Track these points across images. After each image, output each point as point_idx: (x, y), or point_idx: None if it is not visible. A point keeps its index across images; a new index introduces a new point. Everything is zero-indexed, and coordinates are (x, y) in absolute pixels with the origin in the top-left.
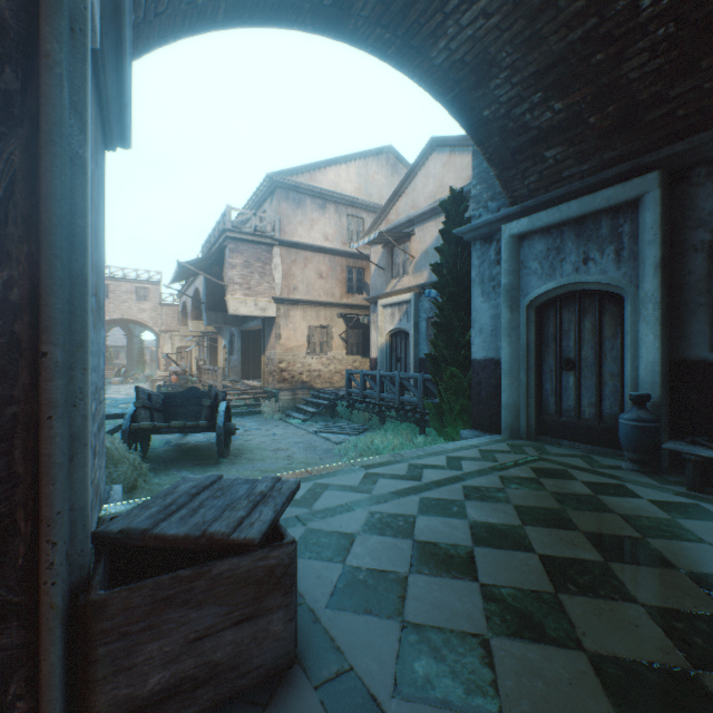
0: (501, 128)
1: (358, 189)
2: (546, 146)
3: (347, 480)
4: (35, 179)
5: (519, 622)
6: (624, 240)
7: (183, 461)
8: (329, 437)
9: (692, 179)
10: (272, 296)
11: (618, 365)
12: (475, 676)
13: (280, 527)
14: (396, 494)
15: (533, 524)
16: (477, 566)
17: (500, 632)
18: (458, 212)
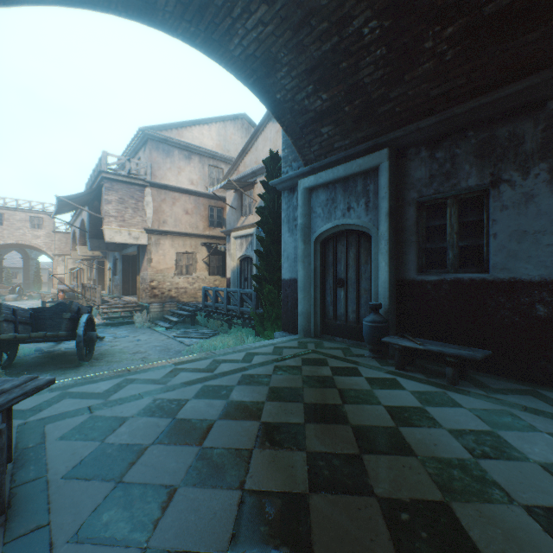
0: (291, 109)
1: (218, 146)
2: (321, 124)
3: (153, 375)
4: None
5: (210, 473)
6: (370, 195)
7: (47, 366)
8: (184, 341)
9: (408, 156)
10: (144, 228)
11: (369, 283)
12: (146, 518)
13: None
14: (186, 383)
15: (273, 400)
16: (209, 434)
17: (191, 482)
18: (275, 168)
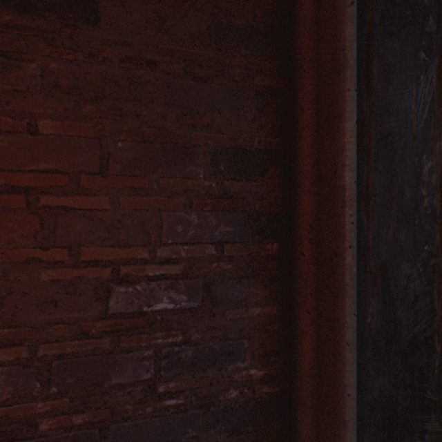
0: None
1: None
2: None
3: None
4: (440, 94)
5: None
6: None
7: None
8: None
9: None
10: None
11: None
12: None
13: None
14: None
15: None
16: None
17: None
18: None
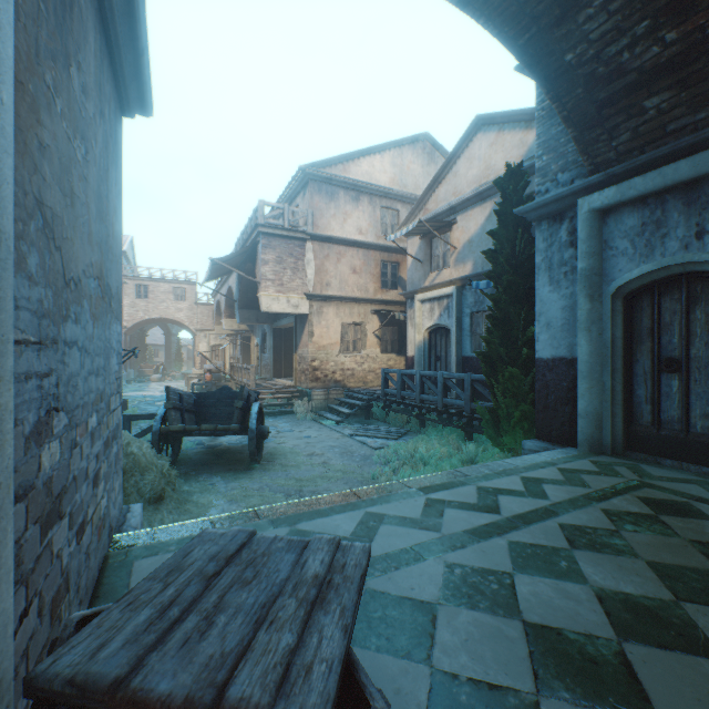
0: (587, 75)
1: (392, 180)
2: (647, 93)
3: (405, 509)
4: None
5: None
6: None
7: (214, 466)
8: (365, 441)
9: None
10: (304, 293)
11: None
12: None
13: (355, 668)
14: (473, 534)
15: (692, 599)
16: (644, 687)
17: None
18: (517, 189)
